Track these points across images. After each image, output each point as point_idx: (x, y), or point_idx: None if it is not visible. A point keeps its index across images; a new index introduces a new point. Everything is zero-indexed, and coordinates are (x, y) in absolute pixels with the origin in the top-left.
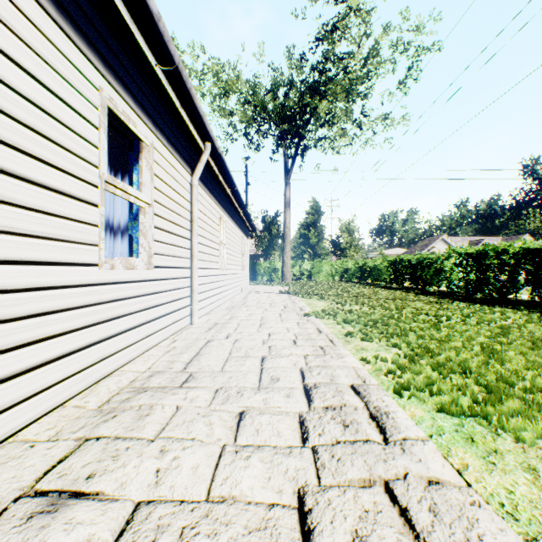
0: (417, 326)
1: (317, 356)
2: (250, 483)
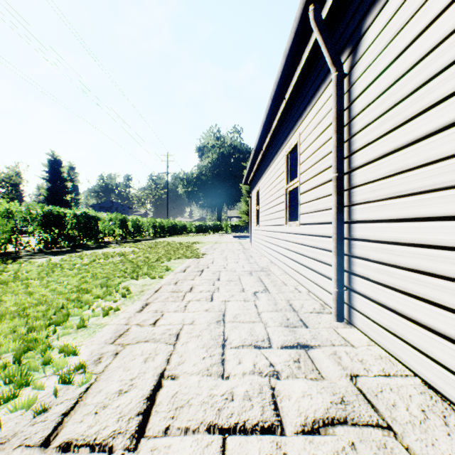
0: (18, 299)
1: (185, 280)
2: (221, 264)
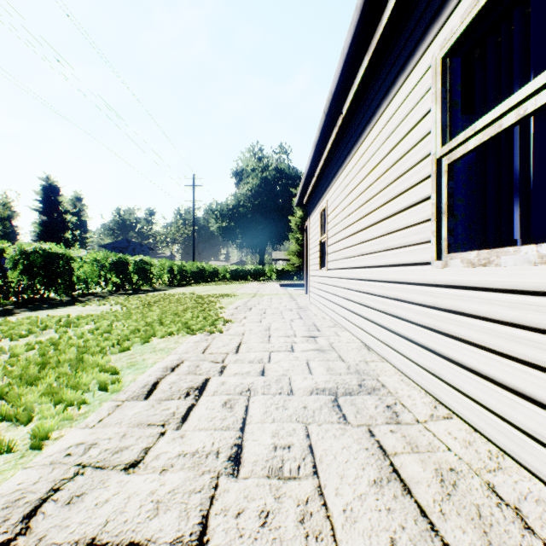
0: None
1: (107, 469)
2: (255, 354)
